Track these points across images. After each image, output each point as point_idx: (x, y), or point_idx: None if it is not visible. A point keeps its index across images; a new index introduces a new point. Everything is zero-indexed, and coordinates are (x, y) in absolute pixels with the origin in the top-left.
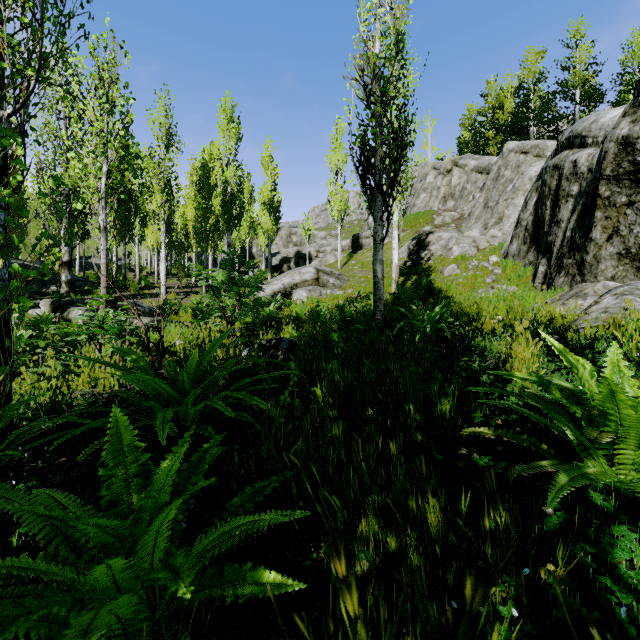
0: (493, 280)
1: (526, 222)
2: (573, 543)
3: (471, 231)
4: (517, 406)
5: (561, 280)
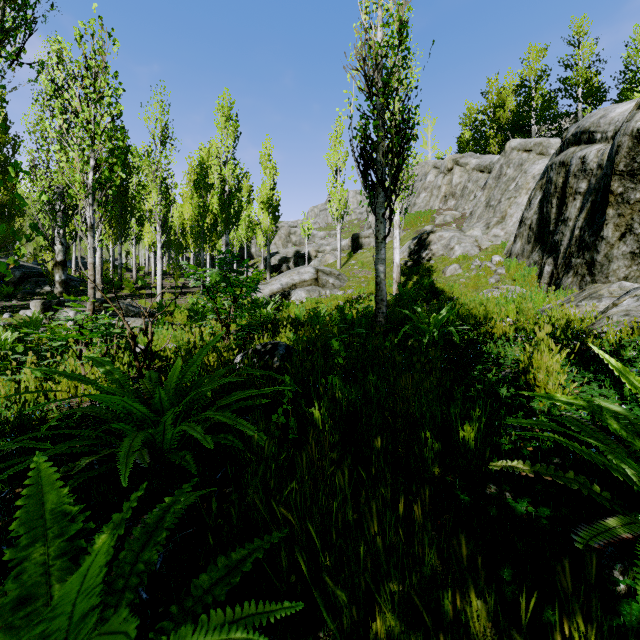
0: (497, 280)
1: (530, 221)
2: None
3: (473, 230)
4: (565, 440)
5: (569, 280)
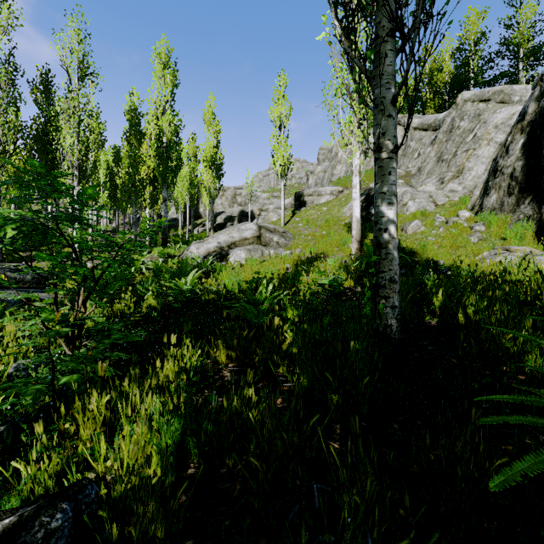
0: (480, 239)
1: (511, 169)
2: None
3: (425, 186)
4: None
5: None
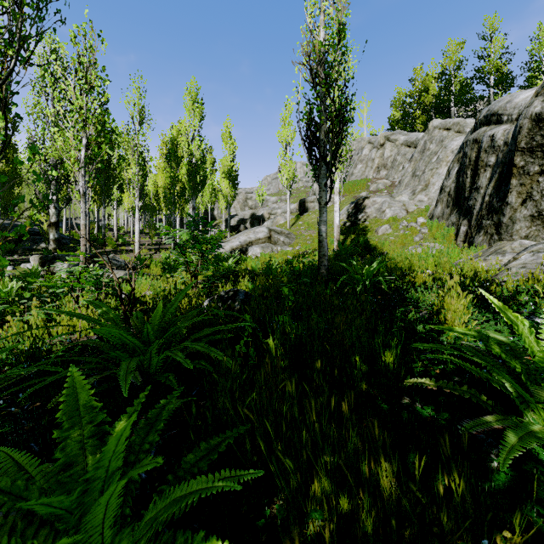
0: (421, 238)
1: (449, 188)
2: (523, 502)
3: (401, 196)
4: (459, 360)
5: (480, 239)
